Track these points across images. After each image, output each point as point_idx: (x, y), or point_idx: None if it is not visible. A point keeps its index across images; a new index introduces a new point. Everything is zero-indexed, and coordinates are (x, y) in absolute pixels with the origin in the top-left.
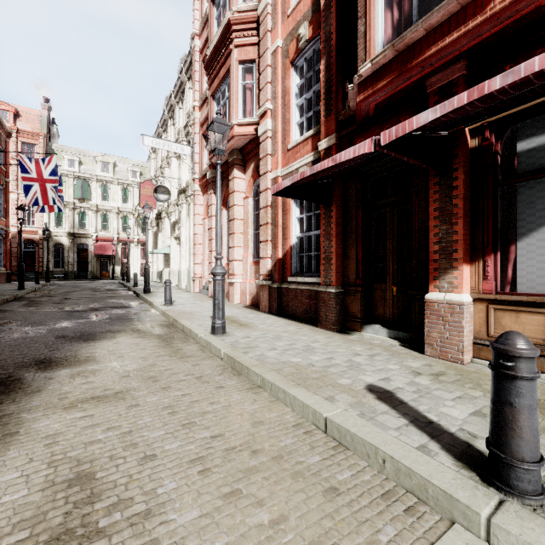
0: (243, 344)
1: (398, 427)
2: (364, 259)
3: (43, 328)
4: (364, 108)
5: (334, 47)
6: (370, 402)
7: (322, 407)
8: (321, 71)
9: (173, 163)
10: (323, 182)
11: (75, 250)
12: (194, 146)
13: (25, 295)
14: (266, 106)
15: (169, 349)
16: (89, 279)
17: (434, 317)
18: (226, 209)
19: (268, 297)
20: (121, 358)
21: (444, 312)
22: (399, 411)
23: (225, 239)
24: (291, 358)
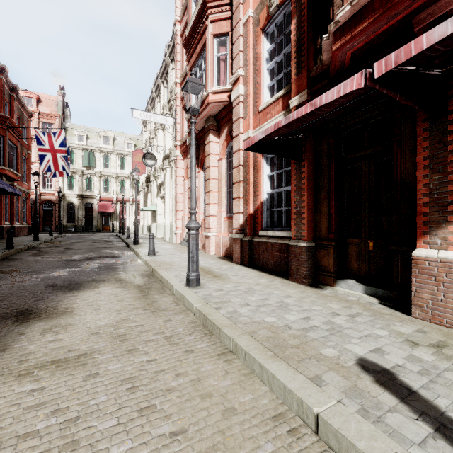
0: (216, 298)
1: (421, 439)
2: (336, 213)
3: (38, 276)
4: (340, 58)
5: (305, 4)
6: (368, 388)
7: (309, 395)
8: (292, 31)
9: (159, 133)
10: (294, 138)
11: (83, 208)
12: (176, 118)
13: (37, 246)
14: (239, 72)
15: (145, 301)
16: (94, 232)
17: (424, 276)
18: (203, 171)
19: (240, 249)
20: (97, 311)
21: (437, 271)
22: (413, 408)
23: (202, 197)
24: (265, 316)
